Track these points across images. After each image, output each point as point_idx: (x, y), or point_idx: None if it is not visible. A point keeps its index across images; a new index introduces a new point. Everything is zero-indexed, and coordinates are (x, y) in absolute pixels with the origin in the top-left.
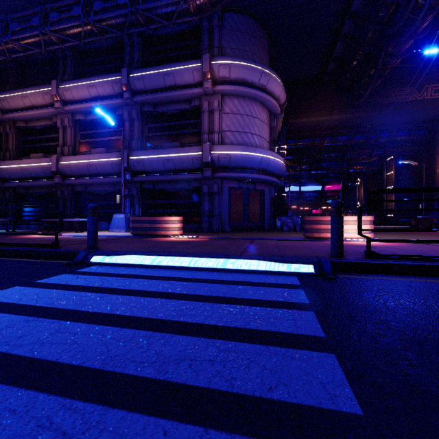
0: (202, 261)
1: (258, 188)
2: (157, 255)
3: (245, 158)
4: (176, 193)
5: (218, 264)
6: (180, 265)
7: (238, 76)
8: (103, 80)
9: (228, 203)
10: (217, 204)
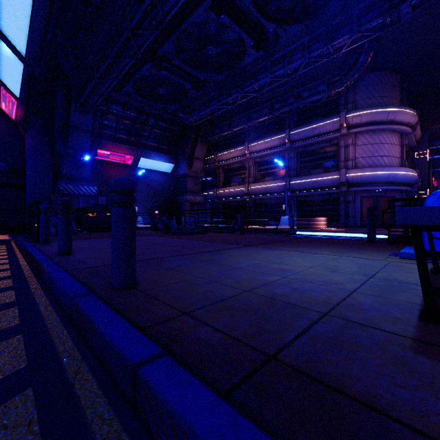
0: (341, 234)
1: (389, 195)
2: (322, 232)
3: (373, 176)
4: (320, 202)
5: (347, 235)
6: (332, 235)
7: (367, 120)
8: (274, 138)
9: (360, 208)
10: (351, 209)
